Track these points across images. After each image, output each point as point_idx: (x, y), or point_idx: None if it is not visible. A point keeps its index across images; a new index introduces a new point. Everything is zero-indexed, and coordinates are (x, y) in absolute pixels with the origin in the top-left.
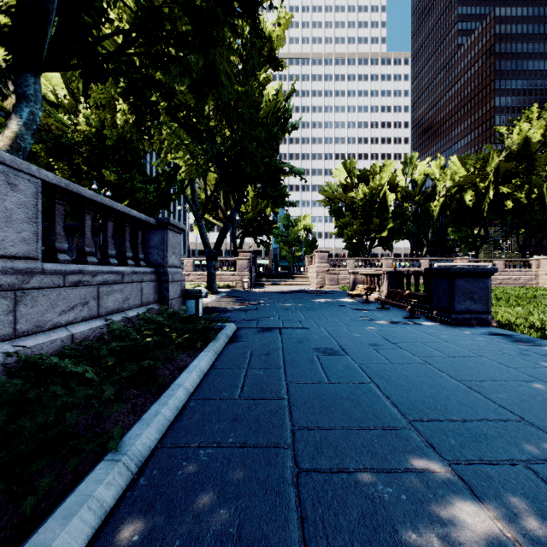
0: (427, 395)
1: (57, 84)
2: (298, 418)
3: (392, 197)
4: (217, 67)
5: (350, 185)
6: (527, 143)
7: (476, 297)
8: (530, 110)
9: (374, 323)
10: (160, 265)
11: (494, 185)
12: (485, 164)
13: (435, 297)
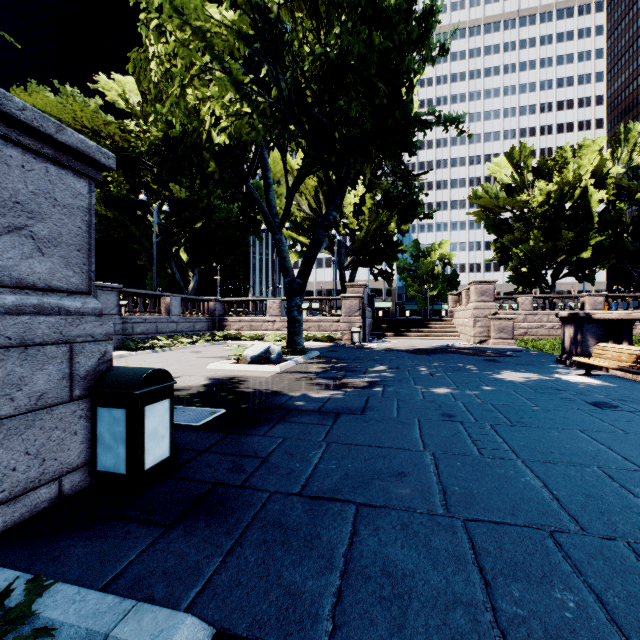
0: None
1: (130, 91)
2: None
3: (601, 193)
4: None
5: (520, 184)
6: None
7: None
8: None
9: None
10: None
11: None
12: None
13: None
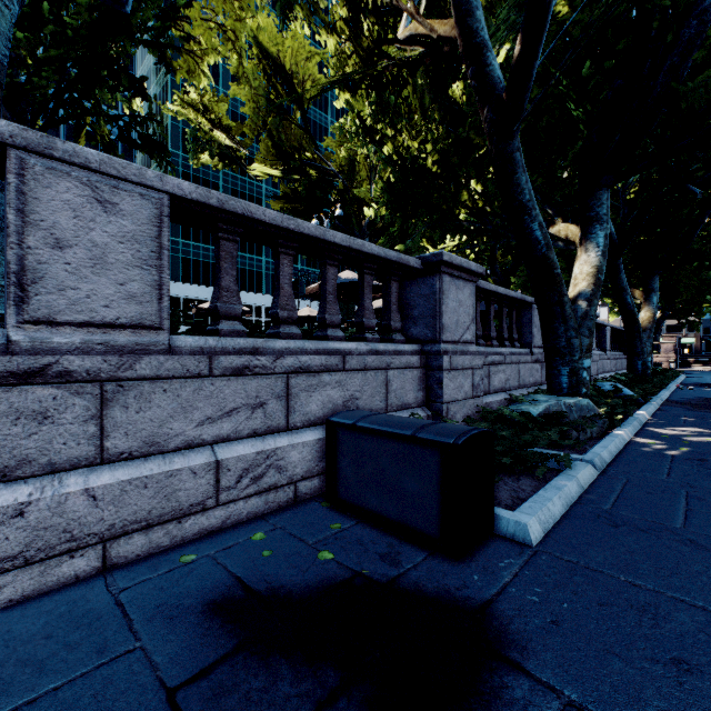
0: None
1: None
2: None
3: None
4: None
5: None
6: None
7: None
8: None
9: None
10: None
11: None
12: None
13: None
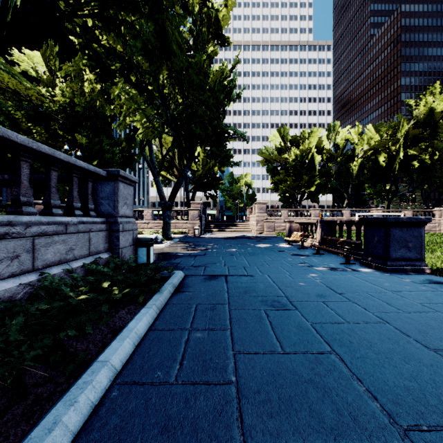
0: (406, 375)
1: (38, 62)
2: (251, 424)
3: (319, 158)
4: (169, 38)
5: (284, 148)
6: (432, 113)
7: (410, 245)
8: (433, 86)
9: (314, 270)
10: (111, 215)
11: (403, 148)
12: (395, 131)
13: (370, 245)
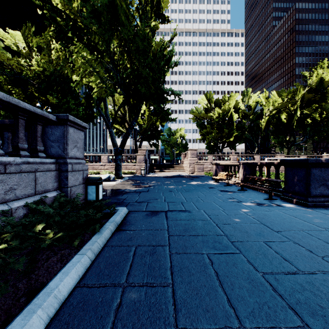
0: None
1: (19, 39)
2: None
3: (236, 115)
4: (119, 10)
5: (210, 108)
6: (322, 81)
7: (328, 183)
8: (322, 61)
9: (244, 205)
10: (60, 156)
11: (299, 108)
12: (294, 95)
13: (290, 183)
